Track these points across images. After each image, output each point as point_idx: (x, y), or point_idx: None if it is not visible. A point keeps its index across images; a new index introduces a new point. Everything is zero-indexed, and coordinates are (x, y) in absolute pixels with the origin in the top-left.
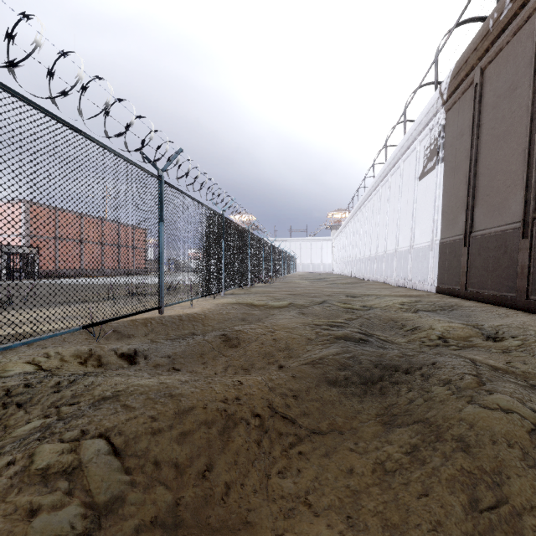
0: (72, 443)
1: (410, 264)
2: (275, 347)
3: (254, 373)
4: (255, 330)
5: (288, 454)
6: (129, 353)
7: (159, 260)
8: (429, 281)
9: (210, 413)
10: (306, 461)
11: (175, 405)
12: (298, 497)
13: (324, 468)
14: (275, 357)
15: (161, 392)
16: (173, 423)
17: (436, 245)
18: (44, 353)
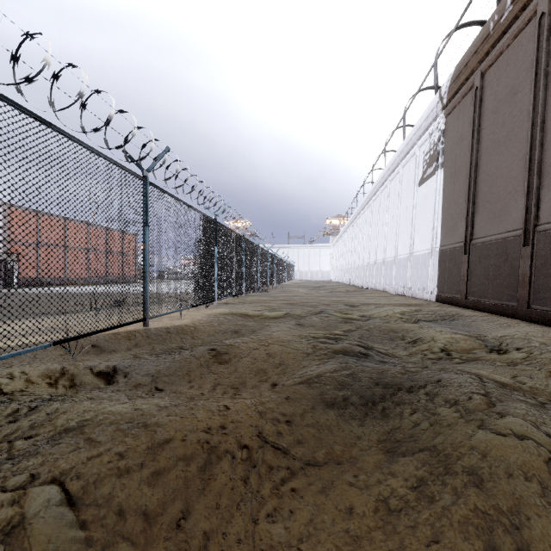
0: (16, 492)
1: (410, 272)
2: (269, 363)
3: (245, 392)
4: (247, 344)
5: (279, 492)
6: (107, 370)
7: (144, 268)
8: (428, 290)
9: (190, 446)
10: (300, 499)
11: (149, 438)
12: (290, 546)
13: (320, 508)
14: (269, 374)
15: (134, 421)
16: (145, 460)
17: (436, 253)
18: (8, 373)
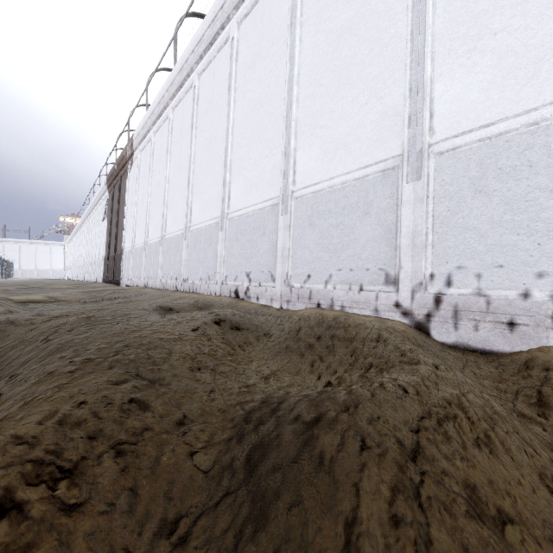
0: None
1: (98, 268)
2: None
3: None
4: None
5: None
6: None
7: None
8: (101, 277)
9: None
10: None
11: None
12: None
13: None
14: None
15: None
16: None
17: (104, 259)
18: None
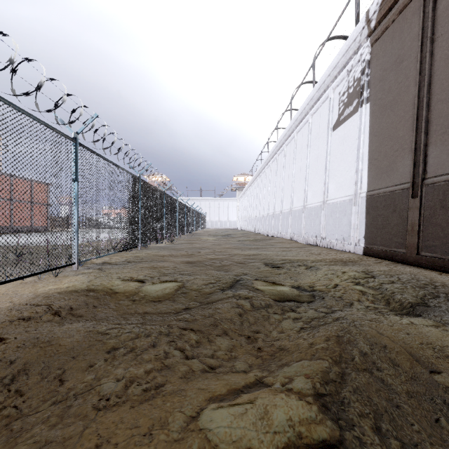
0: None
1: (324, 220)
2: None
3: None
4: None
5: None
6: None
7: None
8: (352, 241)
9: None
10: None
11: None
12: None
13: None
14: None
15: None
16: None
17: (362, 199)
18: None
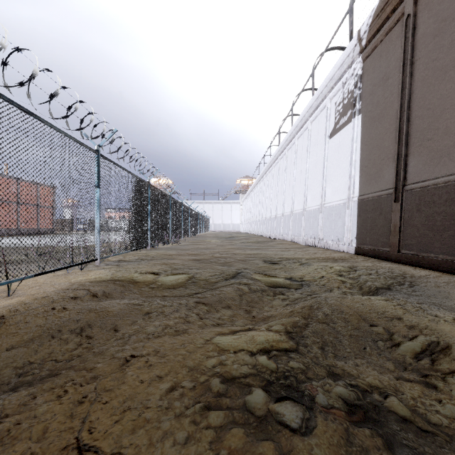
0: None
1: (321, 223)
2: None
3: None
4: None
5: None
6: None
7: None
8: (345, 241)
9: None
10: None
11: None
12: None
13: None
14: None
15: None
16: None
17: (354, 203)
18: None
